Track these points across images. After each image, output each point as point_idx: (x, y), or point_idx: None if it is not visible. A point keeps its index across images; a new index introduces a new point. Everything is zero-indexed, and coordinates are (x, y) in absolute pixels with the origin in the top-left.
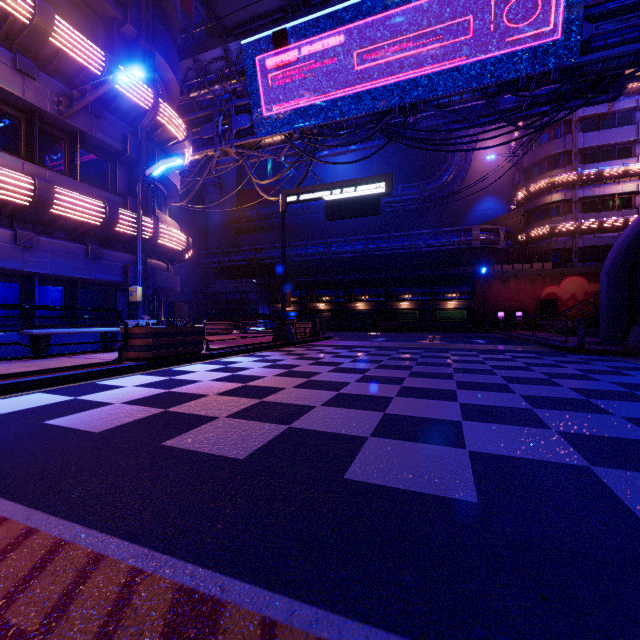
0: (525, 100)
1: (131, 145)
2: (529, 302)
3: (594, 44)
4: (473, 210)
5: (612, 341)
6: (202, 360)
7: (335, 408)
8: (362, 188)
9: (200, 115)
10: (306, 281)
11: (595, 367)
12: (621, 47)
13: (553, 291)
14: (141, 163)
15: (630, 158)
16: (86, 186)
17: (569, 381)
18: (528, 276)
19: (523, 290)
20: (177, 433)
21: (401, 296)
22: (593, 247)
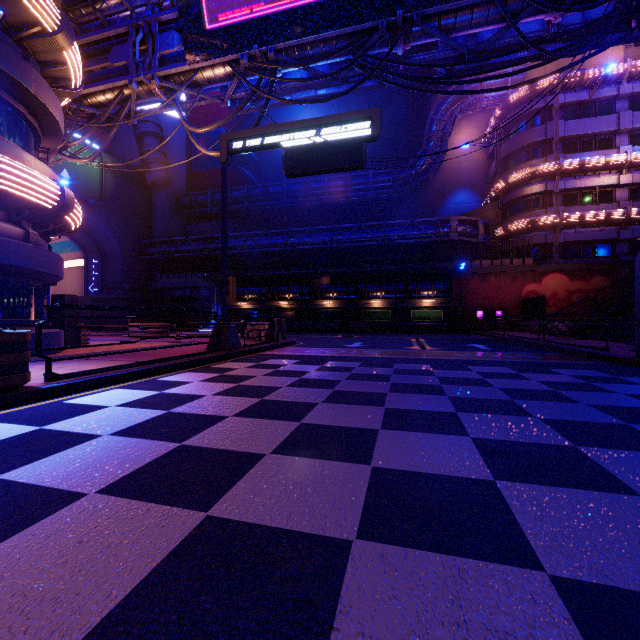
0: (551, 28)
1: None
2: (509, 301)
3: None
4: (446, 203)
5: None
6: (16, 404)
7: None
8: (337, 129)
9: (110, 33)
10: (266, 275)
11: None
12: None
13: (534, 289)
14: None
15: (611, 149)
16: None
17: None
18: (508, 272)
19: (503, 288)
20: None
21: (373, 293)
22: (574, 242)
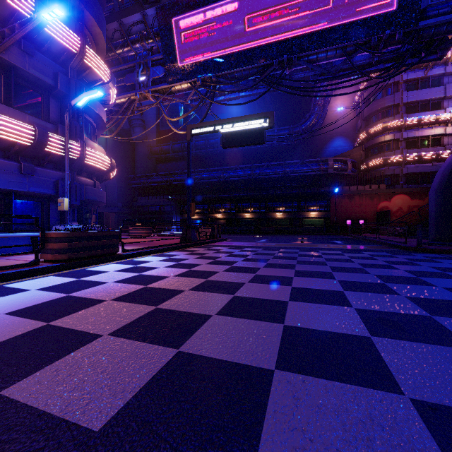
0: (374, 58)
1: (61, 82)
2: (369, 213)
3: (429, 13)
4: (328, 147)
5: (440, 242)
6: (117, 260)
7: (231, 318)
8: (250, 123)
9: (124, 67)
10: (207, 197)
11: (444, 265)
12: (451, 14)
13: (386, 205)
14: (70, 97)
15: (440, 110)
16: (19, 113)
17: (436, 280)
18: (368, 194)
19: (364, 204)
20: (35, 367)
21: (277, 208)
22: (414, 173)
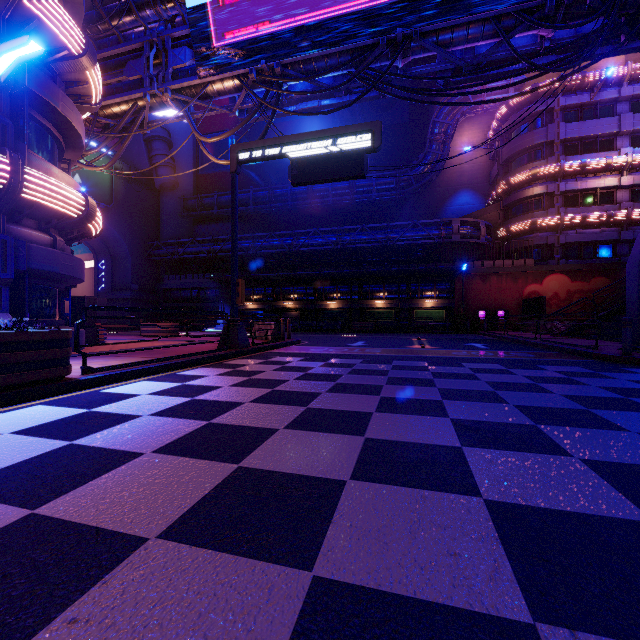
0: (544, 42)
1: None
2: (511, 301)
3: None
4: (449, 204)
5: None
6: (61, 393)
7: None
8: (340, 141)
9: (125, 49)
10: (271, 276)
11: None
12: None
13: (535, 289)
14: None
15: (612, 151)
16: None
17: None
18: (510, 273)
19: (505, 288)
20: None
21: (376, 294)
22: (575, 243)
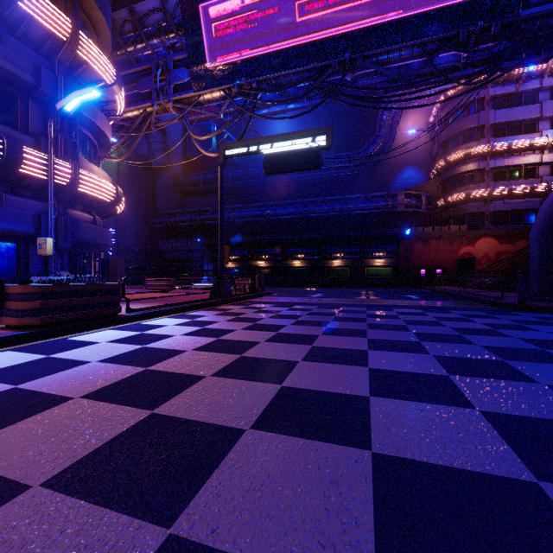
0: (461, 59)
1: (45, 79)
2: (447, 260)
3: None
4: (396, 179)
5: (546, 297)
6: (118, 324)
7: (278, 437)
8: (302, 141)
9: (138, 69)
10: (247, 240)
11: None
12: None
13: (468, 250)
14: (58, 101)
15: (535, 133)
16: None
17: None
18: (447, 237)
19: (442, 249)
20: None
21: (334, 255)
22: (503, 212)
